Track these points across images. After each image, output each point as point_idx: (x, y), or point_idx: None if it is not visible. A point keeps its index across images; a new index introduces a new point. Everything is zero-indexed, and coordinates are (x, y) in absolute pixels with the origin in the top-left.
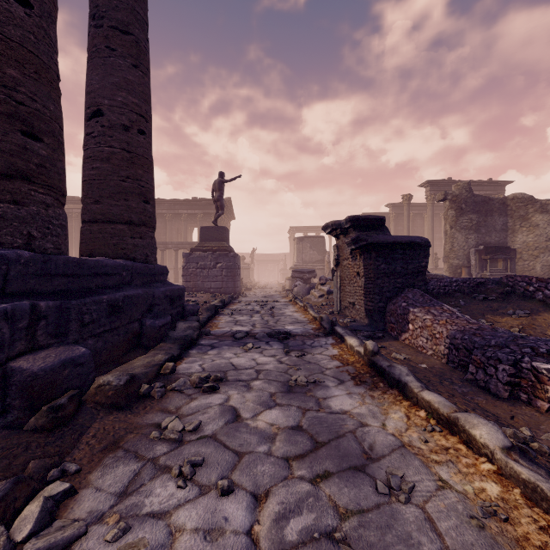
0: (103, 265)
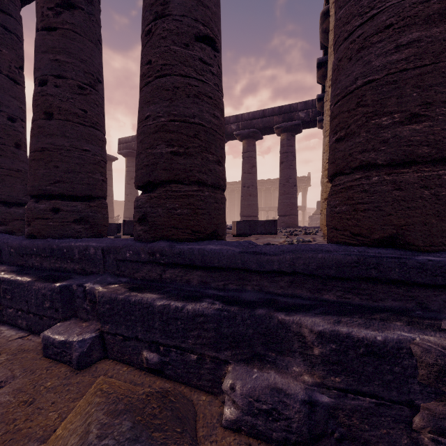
0: None
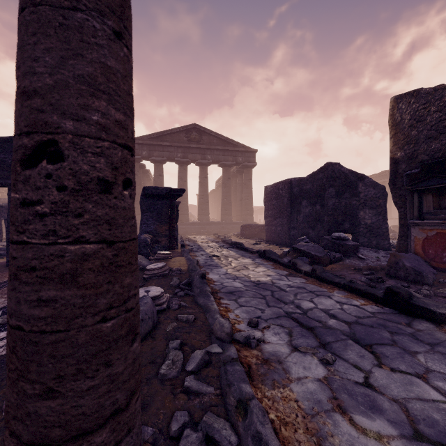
0: (235, 222)
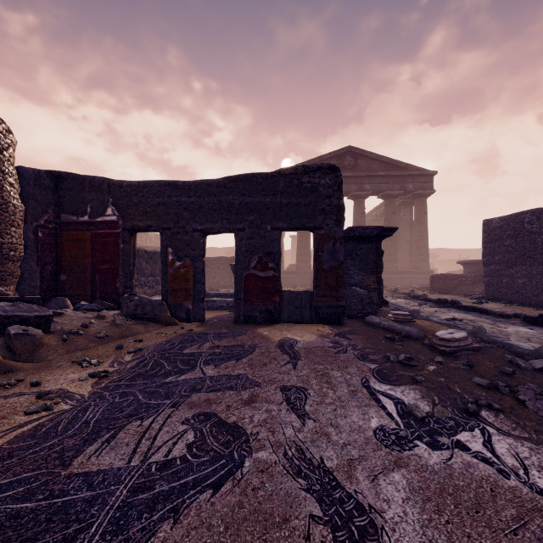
0: (403, 271)
